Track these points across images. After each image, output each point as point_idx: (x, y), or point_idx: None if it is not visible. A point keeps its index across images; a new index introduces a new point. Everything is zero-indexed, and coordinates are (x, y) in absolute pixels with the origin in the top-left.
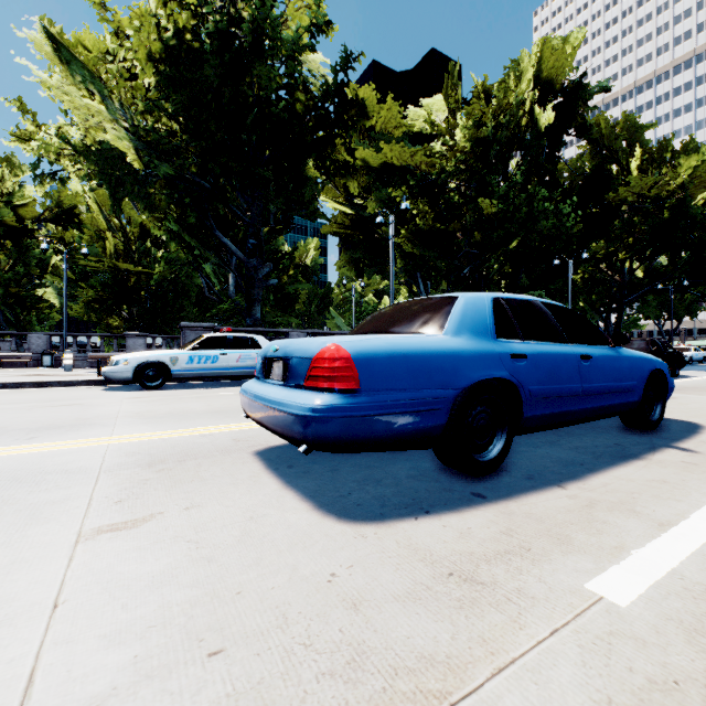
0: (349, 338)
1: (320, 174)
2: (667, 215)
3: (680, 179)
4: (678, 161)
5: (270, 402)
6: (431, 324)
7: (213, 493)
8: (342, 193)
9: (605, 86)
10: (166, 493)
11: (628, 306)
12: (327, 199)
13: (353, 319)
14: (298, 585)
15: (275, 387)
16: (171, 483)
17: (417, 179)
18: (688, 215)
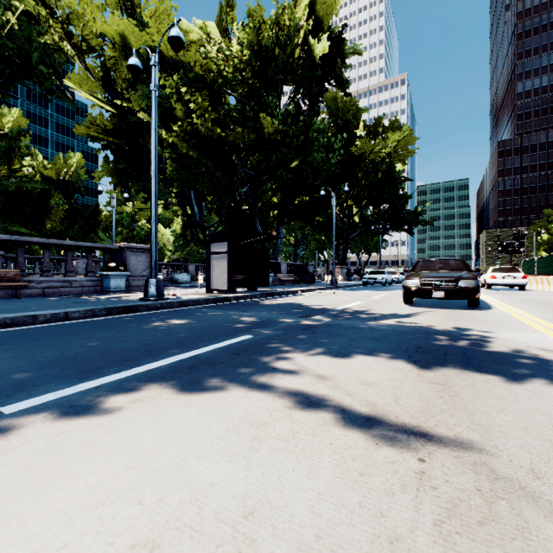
0: None
1: (60, 39)
2: (380, 175)
3: (388, 149)
4: (388, 136)
5: None
6: None
7: None
8: (101, 89)
9: (355, 50)
10: None
11: (349, 242)
12: (79, 89)
13: (113, 235)
14: None
15: None
16: None
17: (192, 79)
18: (393, 177)
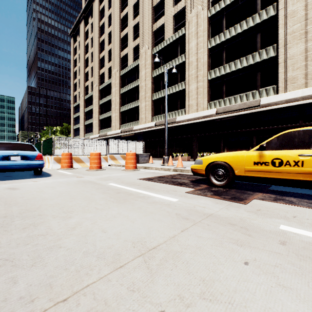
0: (35, 152)
1: None
2: None
3: None
4: None
5: (27, 163)
6: (33, 150)
7: (26, 180)
8: None
9: None
10: (20, 182)
11: None
12: None
13: None
14: (61, 177)
15: (21, 161)
16: (13, 182)
17: None
18: None
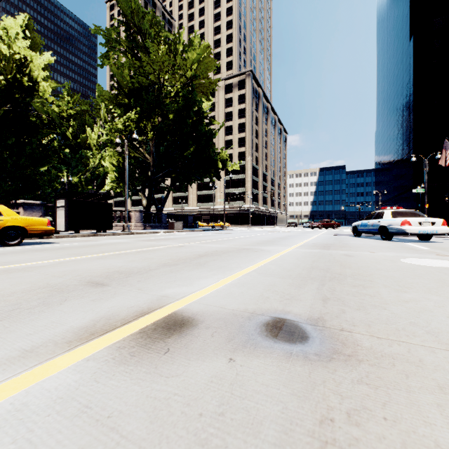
0: None
1: None
2: None
3: None
4: None
5: None
6: None
7: None
8: None
9: None
10: None
11: None
12: None
13: None
14: None
15: None
16: None
17: None
18: None
